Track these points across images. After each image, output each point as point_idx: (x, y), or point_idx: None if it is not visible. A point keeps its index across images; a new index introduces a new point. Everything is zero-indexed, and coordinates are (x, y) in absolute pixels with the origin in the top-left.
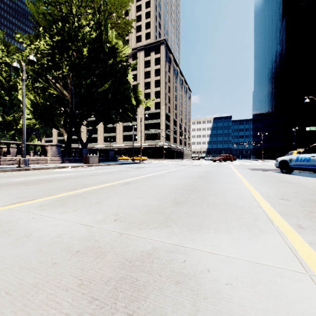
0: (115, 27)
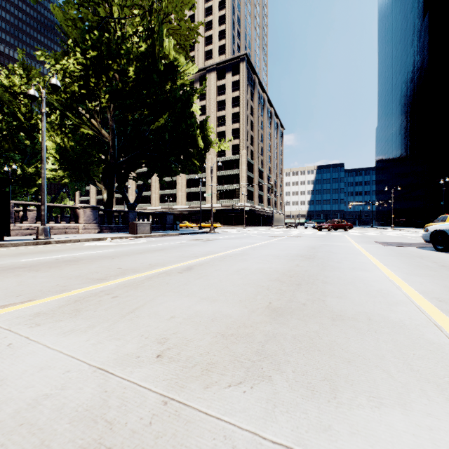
0: (174, 36)
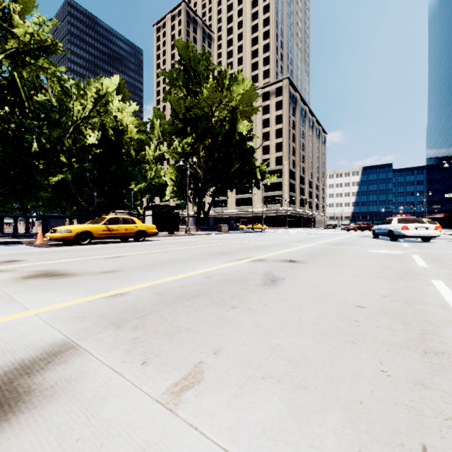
0: (243, 114)
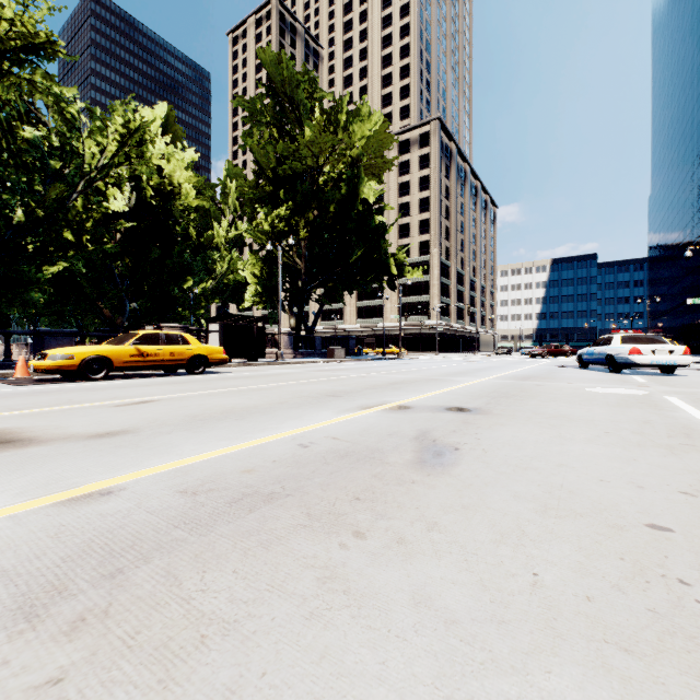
0: (369, 171)
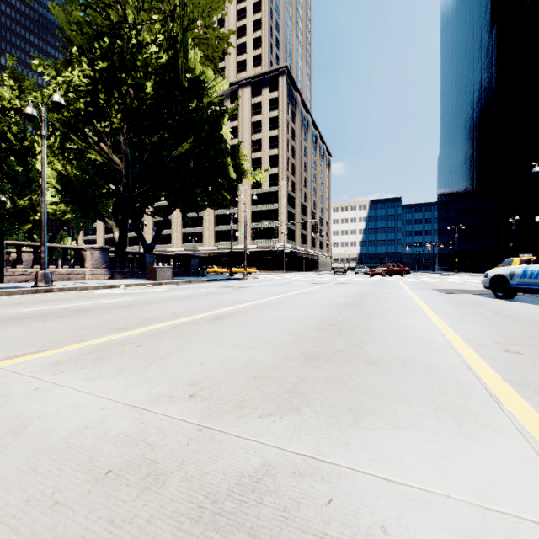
0: (200, 45)
